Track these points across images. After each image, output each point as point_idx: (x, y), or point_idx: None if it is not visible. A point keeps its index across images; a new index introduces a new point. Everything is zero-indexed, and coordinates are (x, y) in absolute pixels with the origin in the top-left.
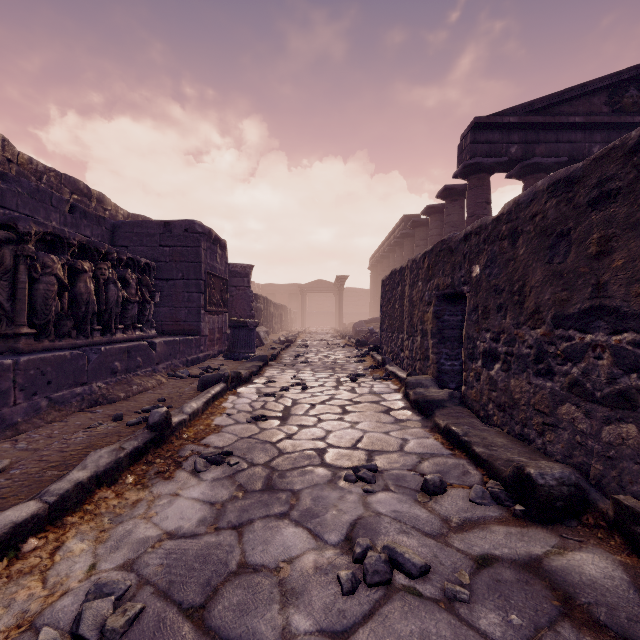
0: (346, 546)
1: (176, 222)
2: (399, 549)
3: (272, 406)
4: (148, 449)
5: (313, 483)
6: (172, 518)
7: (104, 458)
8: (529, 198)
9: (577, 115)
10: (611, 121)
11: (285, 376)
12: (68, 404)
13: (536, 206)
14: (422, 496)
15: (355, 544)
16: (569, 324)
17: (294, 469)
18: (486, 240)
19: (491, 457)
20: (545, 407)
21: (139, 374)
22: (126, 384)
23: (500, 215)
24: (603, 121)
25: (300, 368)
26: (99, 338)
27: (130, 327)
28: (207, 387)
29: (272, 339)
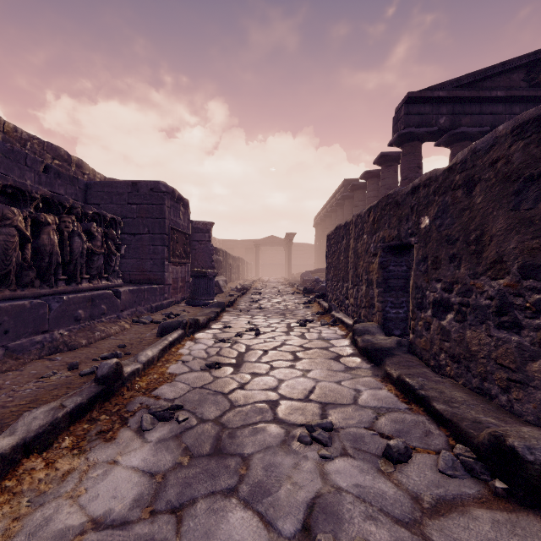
0: (304, 539)
1: (142, 182)
2: None
3: (226, 352)
4: (93, 404)
5: (265, 445)
6: (103, 497)
7: (38, 419)
8: (488, 144)
9: (499, 90)
10: (529, 95)
11: (240, 321)
12: (27, 352)
13: (497, 151)
14: (385, 464)
15: None
16: None
17: (245, 426)
18: (436, 191)
19: (455, 416)
20: (510, 362)
21: (103, 321)
22: (89, 331)
23: (452, 165)
24: (522, 95)
25: (254, 314)
26: (64, 287)
27: (96, 277)
28: (166, 333)
29: (230, 287)
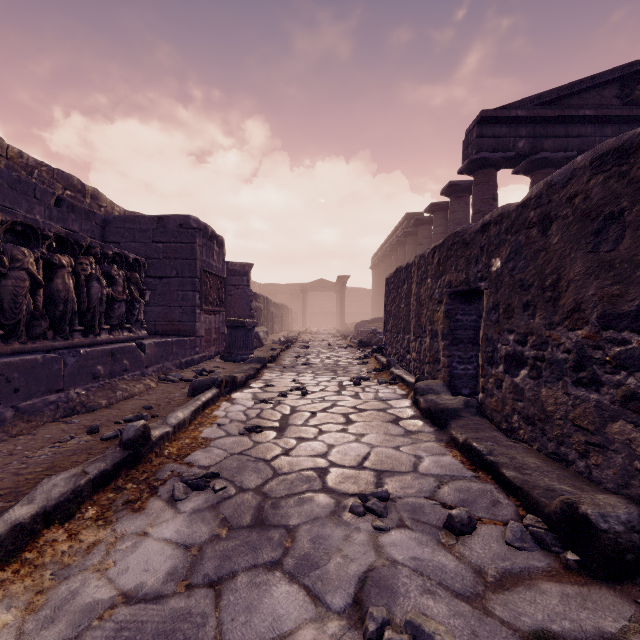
0: (354, 614)
1: (170, 217)
2: (427, 627)
3: (268, 414)
4: (119, 471)
5: (312, 516)
6: (134, 570)
7: (59, 487)
8: (565, 177)
9: (587, 108)
10: (623, 114)
11: (284, 379)
12: (39, 414)
13: (575, 185)
14: (446, 536)
15: (367, 615)
16: (623, 324)
17: (290, 496)
18: (509, 229)
19: (526, 484)
20: (589, 423)
21: (126, 378)
22: (110, 390)
23: (527, 200)
24: (614, 114)
25: (300, 370)
26: (80, 339)
27: (117, 327)
28: (199, 393)
29: (272, 339)
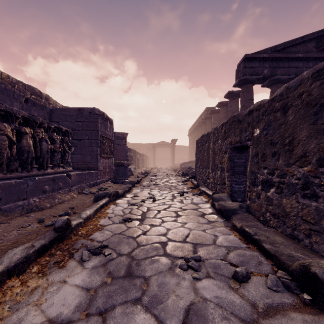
0: None
1: (85, 108)
2: None
3: (135, 212)
4: (52, 245)
5: (158, 270)
6: (56, 304)
7: (17, 255)
8: (297, 83)
9: (299, 53)
10: (318, 56)
11: (144, 193)
12: (13, 212)
13: (303, 88)
14: (233, 283)
15: None
16: None
17: (146, 258)
18: (264, 113)
19: (277, 252)
20: (311, 219)
21: (60, 192)
22: (52, 198)
23: (274, 97)
24: (314, 56)
25: (152, 188)
26: (36, 172)
27: (56, 166)
28: (99, 200)
29: (138, 172)
